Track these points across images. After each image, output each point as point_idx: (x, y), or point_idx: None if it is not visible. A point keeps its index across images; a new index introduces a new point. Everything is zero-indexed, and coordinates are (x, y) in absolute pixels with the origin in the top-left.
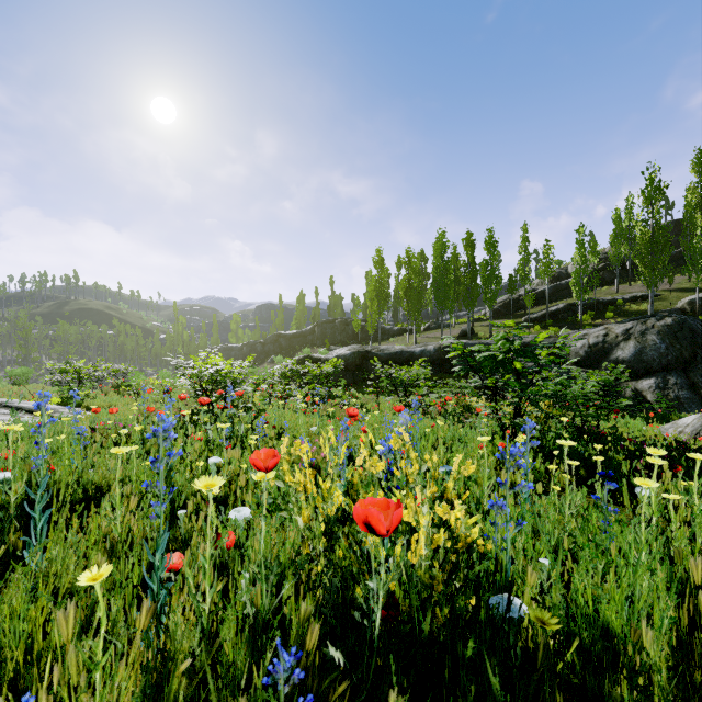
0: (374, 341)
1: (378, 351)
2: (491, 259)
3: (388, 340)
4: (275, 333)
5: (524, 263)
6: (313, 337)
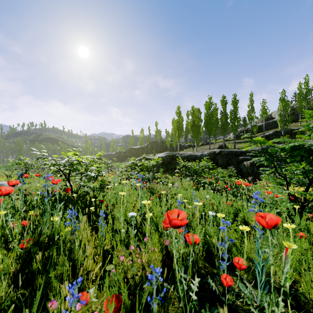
0: (176, 151)
1: (179, 155)
2: (235, 109)
3: (183, 150)
4: (130, 147)
5: (251, 112)
6: (147, 149)
